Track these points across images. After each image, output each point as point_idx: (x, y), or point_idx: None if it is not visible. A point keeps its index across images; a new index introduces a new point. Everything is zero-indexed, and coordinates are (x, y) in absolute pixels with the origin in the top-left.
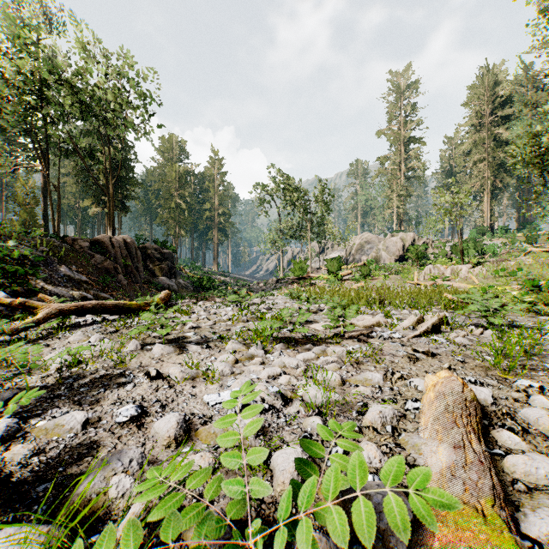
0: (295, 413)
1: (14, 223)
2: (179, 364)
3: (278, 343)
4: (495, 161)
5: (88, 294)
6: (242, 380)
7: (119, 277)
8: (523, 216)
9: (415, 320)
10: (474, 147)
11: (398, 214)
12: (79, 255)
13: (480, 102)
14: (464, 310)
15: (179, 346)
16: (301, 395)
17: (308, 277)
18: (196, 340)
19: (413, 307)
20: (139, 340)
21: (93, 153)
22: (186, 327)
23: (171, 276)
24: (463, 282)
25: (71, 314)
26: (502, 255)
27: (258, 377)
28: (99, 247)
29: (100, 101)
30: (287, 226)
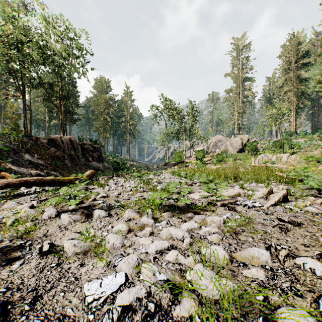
0: (187, 318)
1: (5, 129)
2: (79, 233)
3: (165, 211)
4: (298, 91)
5: (42, 172)
6: (129, 259)
7: (66, 161)
8: (315, 125)
9: (266, 191)
10: (285, 83)
11: (238, 124)
12: (40, 147)
13: (289, 55)
14: (303, 184)
15: (87, 213)
16: (190, 280)
17: (183, 162)
18: (102, 207)
19: (257, 181)
20: (58, 207)
21: (52, 86)
22: (98, 196)
23: (100, 161)
24: (284, 165)
25: (17, 186)
26: (304, 148)
27: (146, 252)
28: (54, 143)
29: (56, 54)
30: (171, 131)
